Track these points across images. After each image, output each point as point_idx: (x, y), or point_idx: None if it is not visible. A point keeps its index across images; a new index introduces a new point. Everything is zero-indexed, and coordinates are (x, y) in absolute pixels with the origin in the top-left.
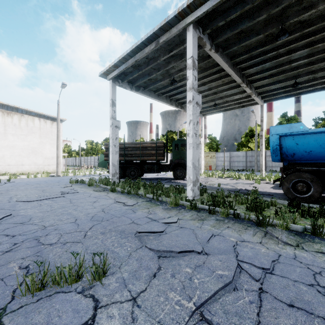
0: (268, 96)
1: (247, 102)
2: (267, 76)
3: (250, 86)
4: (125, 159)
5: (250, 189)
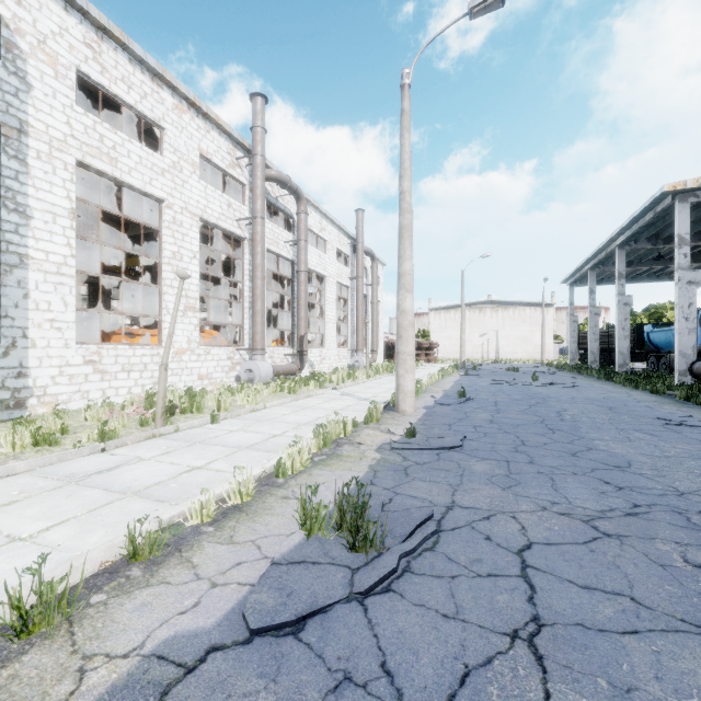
0: None
1: None
2: None
3: None
4: None
5: None
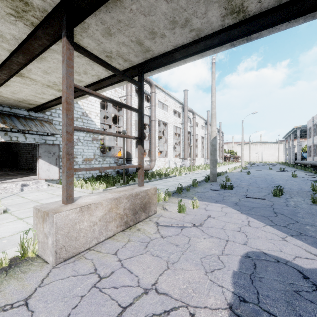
0: None
1: None
2: None
3: None
4: None
5: None
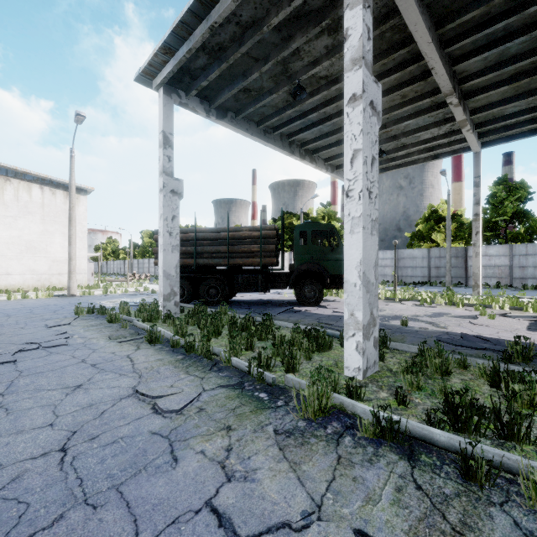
0: (495, 131)
1: (445, 147)
2: (505, 79)
3: (464, 105)
4: (197, 262)
5: (484, 333)
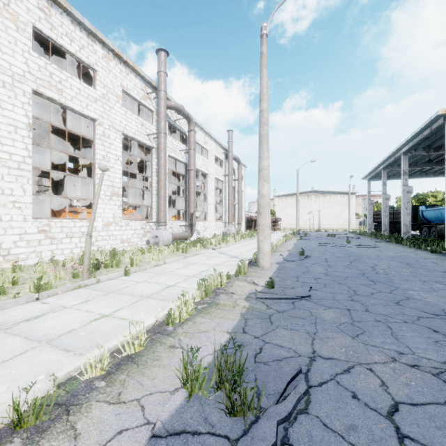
0: None
1: None
2: None
3: None
4: None
5: None
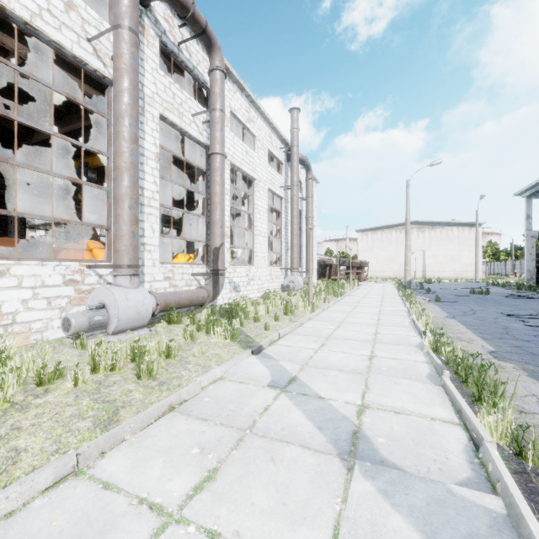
0: None
1: None
2: None
3: None
4: None
5: None
